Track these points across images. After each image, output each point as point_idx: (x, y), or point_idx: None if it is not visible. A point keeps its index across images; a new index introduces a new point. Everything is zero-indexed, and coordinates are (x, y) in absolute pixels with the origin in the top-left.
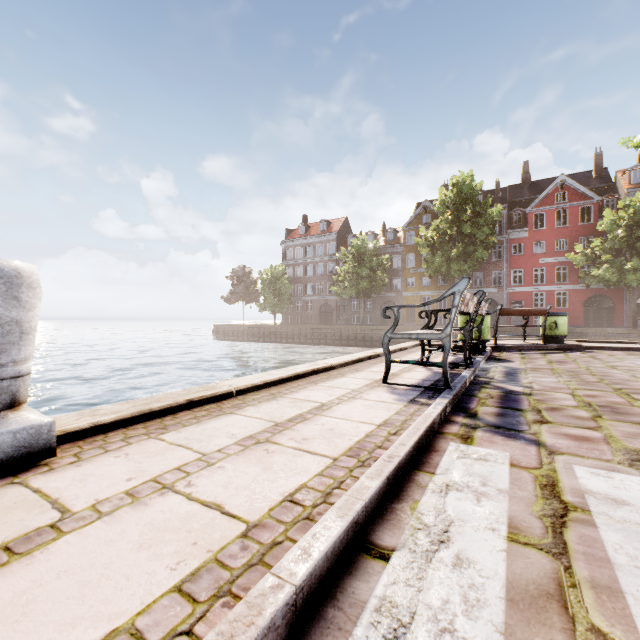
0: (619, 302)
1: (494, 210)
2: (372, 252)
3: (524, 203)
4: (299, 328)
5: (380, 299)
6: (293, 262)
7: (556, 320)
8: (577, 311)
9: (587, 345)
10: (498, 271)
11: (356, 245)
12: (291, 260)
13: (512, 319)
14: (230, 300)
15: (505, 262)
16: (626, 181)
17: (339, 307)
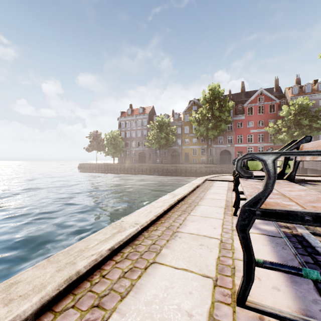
0: None
1: (230, 104)
2: (167, 124)
3: (242, 102)
4: (127, 165)
5: (171, 150)
6: (124, 129)
7: (289, 163)
8: None
9: (308, 179)
10: (230, 136)
11: (158, 120)
12: (123, 128)
13: None
14: (88, 150)
15: (234, 131)
16: (290, 93)
17: (149, 154)
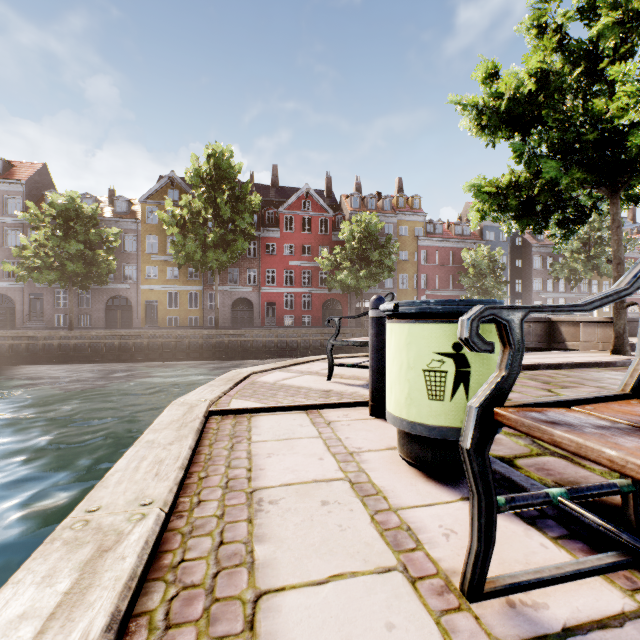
0: (346, 306)
1: (254, 199)
2: (90, 219)
3: (275, 204)
4: None
5: (105, 292)
6: None
7: None
8: (318, 313)
9: None
10: (253, 269)
11: (59, 203)
12: None
13: (266, 320)
14: None
15: (260, 260)
16: (349, 204)
17: (29, 301)
